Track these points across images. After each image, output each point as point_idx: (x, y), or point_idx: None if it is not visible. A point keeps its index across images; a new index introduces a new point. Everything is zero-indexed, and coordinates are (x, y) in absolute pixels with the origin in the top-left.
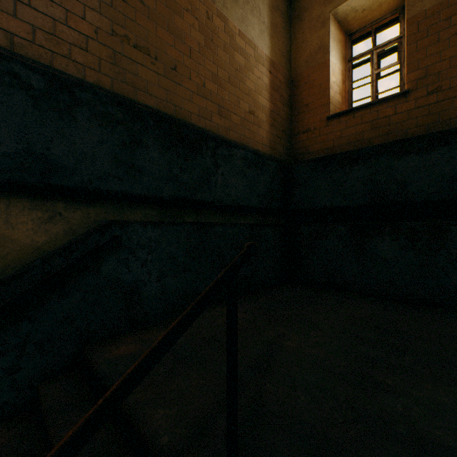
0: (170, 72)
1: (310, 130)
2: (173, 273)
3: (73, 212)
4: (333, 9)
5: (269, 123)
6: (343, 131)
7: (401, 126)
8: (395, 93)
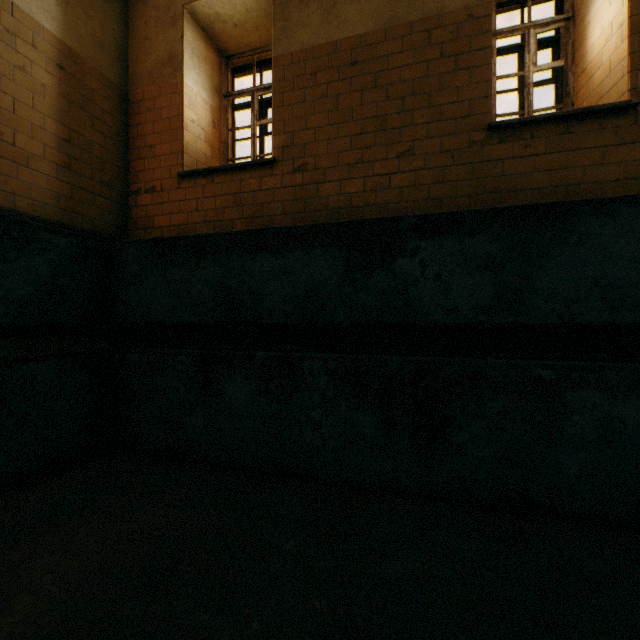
0: None
1: (156, 189)
2: None
3: None
4: (188, 3)
5: (59, 163)
6: (201, 201)
7: (268, 210)
8: (259, 160)
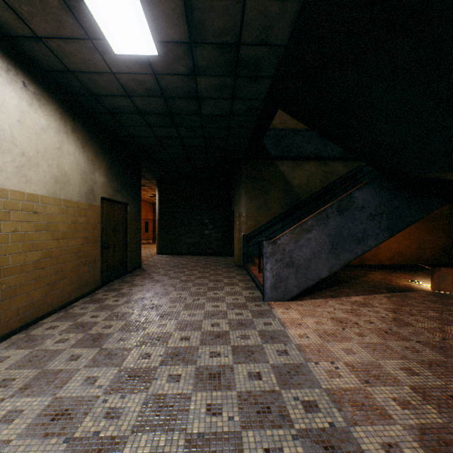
0: None
1: None
2: None
3: (349, 164)
4: None
5: None
6: None
7: None
8: None
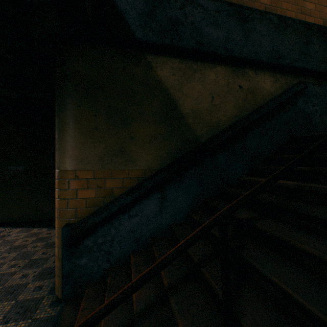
0: (320, 1)
1: None
2: (326, 114)
3: (282, 79)
4: None
5: None
6: None
7: None
8: None
